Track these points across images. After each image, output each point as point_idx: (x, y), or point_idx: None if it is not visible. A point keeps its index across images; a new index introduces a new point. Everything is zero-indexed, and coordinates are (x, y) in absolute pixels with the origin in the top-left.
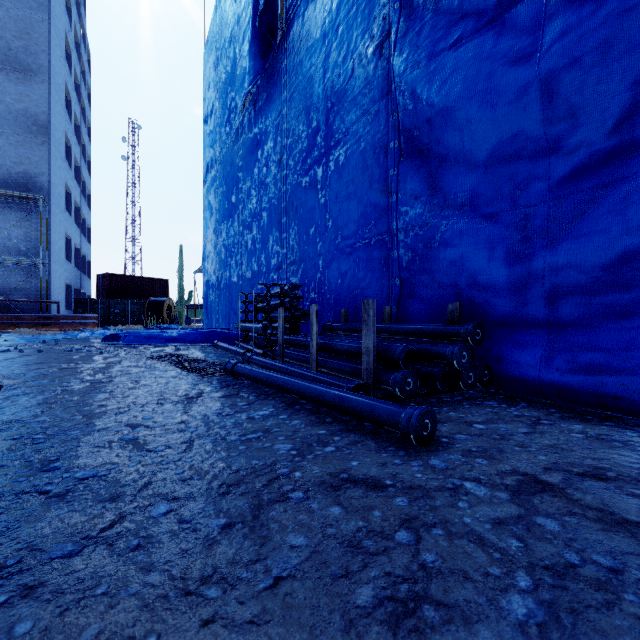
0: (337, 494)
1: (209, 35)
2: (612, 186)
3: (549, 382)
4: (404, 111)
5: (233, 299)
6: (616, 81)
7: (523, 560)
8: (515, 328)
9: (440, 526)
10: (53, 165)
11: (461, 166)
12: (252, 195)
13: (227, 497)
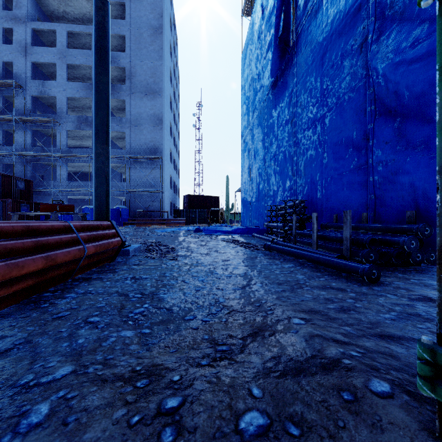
0: (324, 290)
1: (245, 46)
2: None
3: None
4: (377, 87)
5: (260, 208)
6: None
7: (398, 311)
8: None
9: (366, 301)
10: (165, 139)
11: (419, 121)
12: (273, 143)
13: (280, 285)
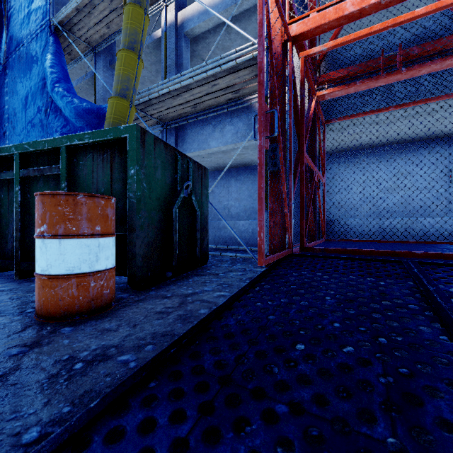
0: None
1: None
2: None
3: None
4: None
5: None
6: None
7: None
8: None
9: None
10: None
11: None
12: None
13: None
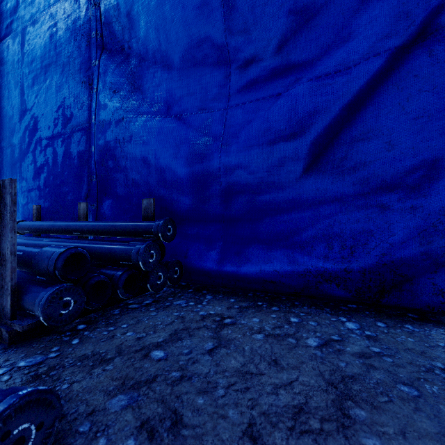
0: None
1: None
2: (274, 99)
3: (229, 273)
4: (104, 1)
5: None
6: (277, 5)
7: None
8: (202, 224)
9: None
10: None
11: (158, 67)
12: None
13: None
